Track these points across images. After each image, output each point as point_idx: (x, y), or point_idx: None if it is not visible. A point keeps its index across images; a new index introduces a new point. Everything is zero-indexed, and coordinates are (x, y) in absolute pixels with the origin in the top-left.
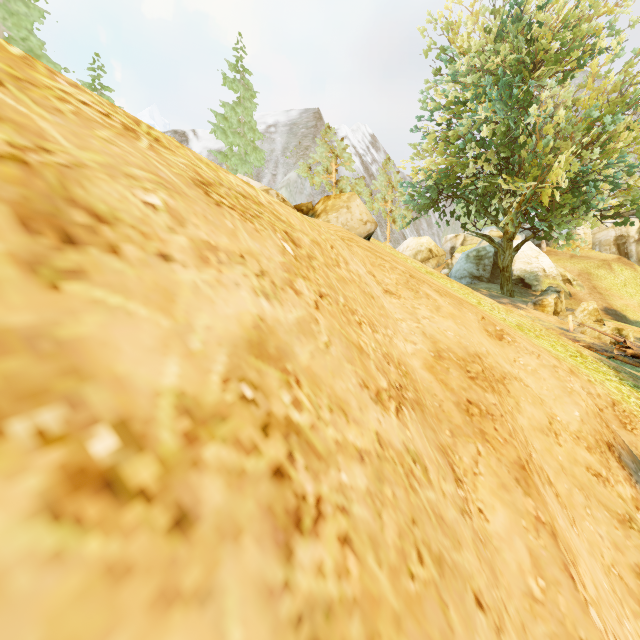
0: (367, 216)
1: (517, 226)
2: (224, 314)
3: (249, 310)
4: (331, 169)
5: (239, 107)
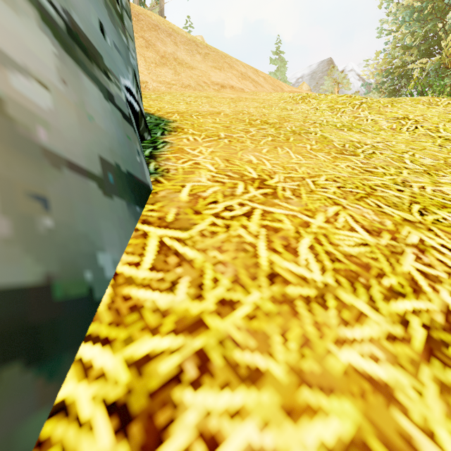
0: (308, 89)
1: (450, 89)
2: (263, 75)
3: (264, 76)
4: (334, 92)
5: (278, 72)
